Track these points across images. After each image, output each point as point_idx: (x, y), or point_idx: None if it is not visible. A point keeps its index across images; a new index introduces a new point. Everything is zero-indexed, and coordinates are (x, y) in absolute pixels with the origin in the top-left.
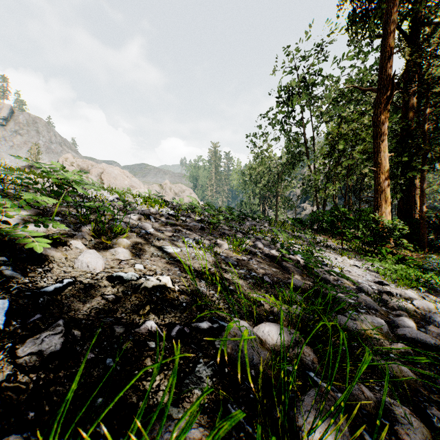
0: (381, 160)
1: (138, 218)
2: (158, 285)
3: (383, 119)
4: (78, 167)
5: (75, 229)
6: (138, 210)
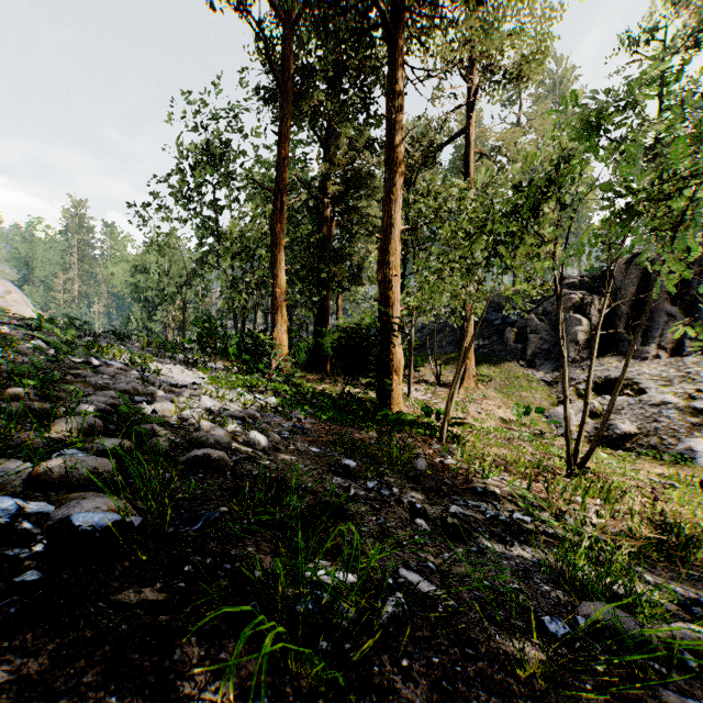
0: (278, 272)
1: None
2: None
3: (280, 227)
4: None
5: None
6: None
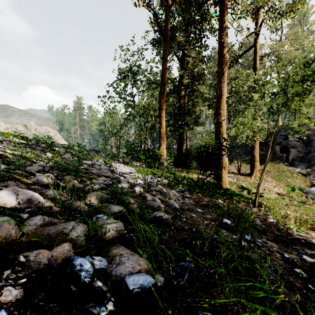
0: (162, 121)
1: None
2: None
3: (163, 100)
4: None
5: None
6: None
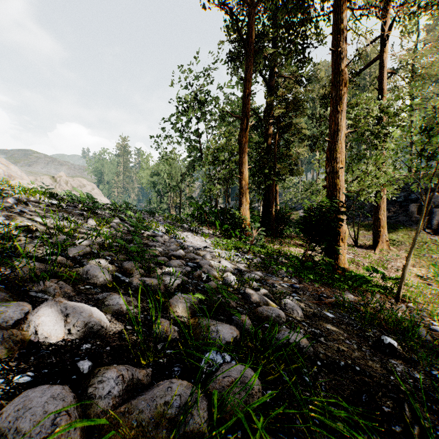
0: (243, 170)
1: (15, 202)
2: (22, 225)
3: (245, 140)
4: None
5: None
6: (16, 198)
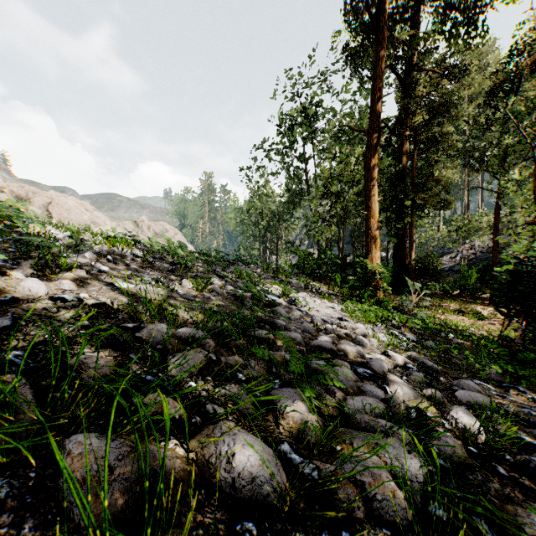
0: (371, 204)
1: (93, 257)
2: (97, 303)
3: (374, 162)
4: (13, 194)
5: (14, 264)
6: (96, 249)
